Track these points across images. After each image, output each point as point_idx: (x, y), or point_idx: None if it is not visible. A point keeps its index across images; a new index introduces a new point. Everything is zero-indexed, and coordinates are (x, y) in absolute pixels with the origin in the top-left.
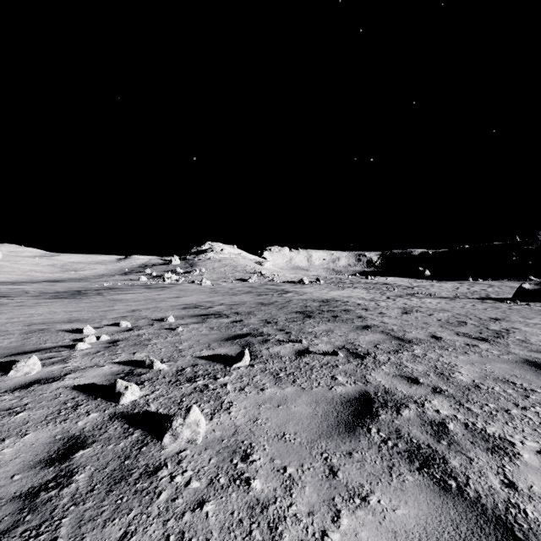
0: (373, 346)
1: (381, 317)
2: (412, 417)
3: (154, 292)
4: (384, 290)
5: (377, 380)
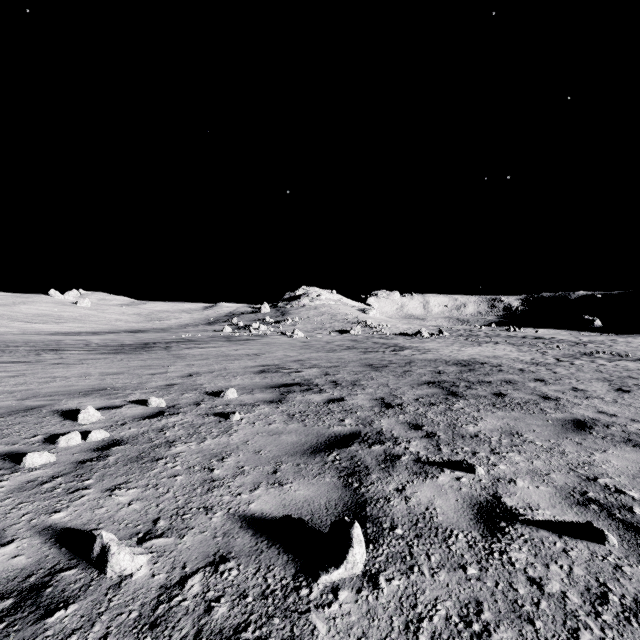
0: None
1: (586, 399)
2: None
3: (232, 345)
4: (541, 347)
5: None
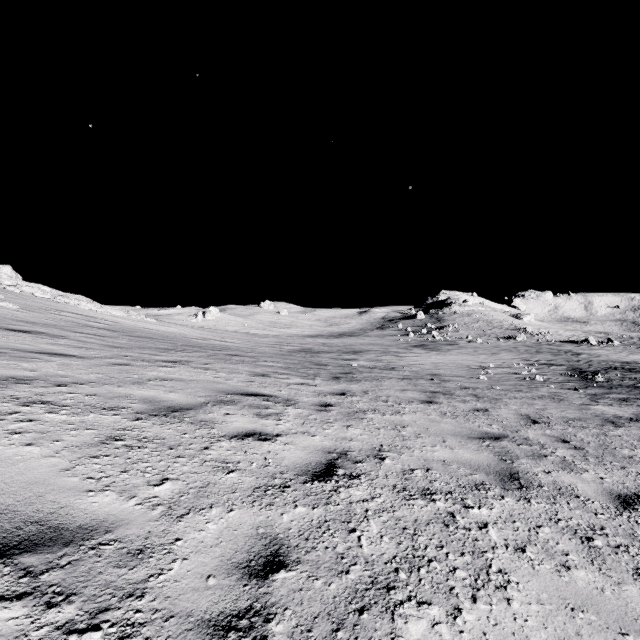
0: None
1: None
2: None
3: (463, 348)
4: None
5: None
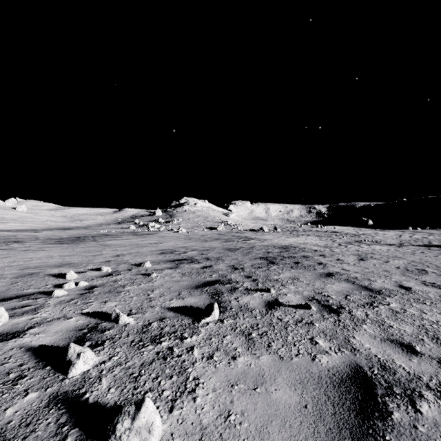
0: (343, 297)
1: (340, 264)
2: (439, 418)
3: (139, 238)
4: (334, 237)
5: (365, 347)
